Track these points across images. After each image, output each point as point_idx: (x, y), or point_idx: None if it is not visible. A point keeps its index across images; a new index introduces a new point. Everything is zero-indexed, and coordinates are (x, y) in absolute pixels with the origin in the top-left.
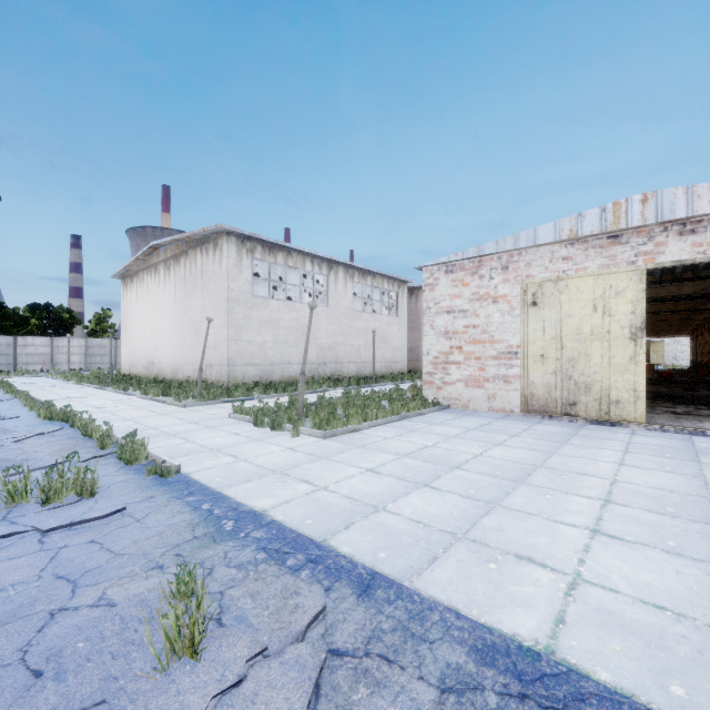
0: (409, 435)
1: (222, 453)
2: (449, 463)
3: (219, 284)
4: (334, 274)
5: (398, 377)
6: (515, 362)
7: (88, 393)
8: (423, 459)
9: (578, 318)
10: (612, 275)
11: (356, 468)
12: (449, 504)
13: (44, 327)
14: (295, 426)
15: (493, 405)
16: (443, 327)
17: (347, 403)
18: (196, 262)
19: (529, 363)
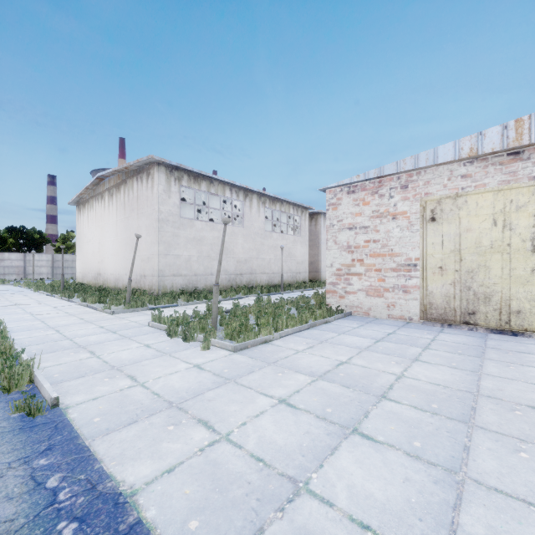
0: (321, 347)
1: (122, 373)
2: (372, 388)
3: (151, 207)
4: (249, 200)
5: (302, 285)
6: (414, 273)
7: (37, 300)
8: (341, 383)
9: (477, 232)
10: (513, 190)
11: (267, 398)
12: (397, 474)
13: (20, 245)
14: (205, 339)
15: (392, 313)
16: (345, 242)
17: (259, 312)
18: (133, 189)
19: (428, 274)
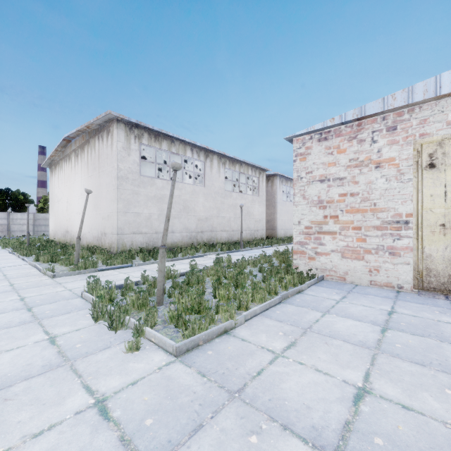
0: (307, 344)
1: None
2: None
3: (110, 165)
4: (210, 161)
5: (260, 242)
6: (404, 232)
7: None
8: None
9: None
10: None
11: None
12: None
13: (6, 206)
14: (133, 334)
15: (375, 279)
16: (315, 196)
17: (217, 280)
18: (95, 148)
19: (425, 233)
